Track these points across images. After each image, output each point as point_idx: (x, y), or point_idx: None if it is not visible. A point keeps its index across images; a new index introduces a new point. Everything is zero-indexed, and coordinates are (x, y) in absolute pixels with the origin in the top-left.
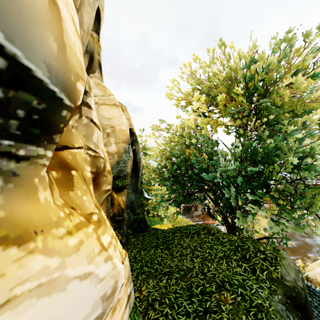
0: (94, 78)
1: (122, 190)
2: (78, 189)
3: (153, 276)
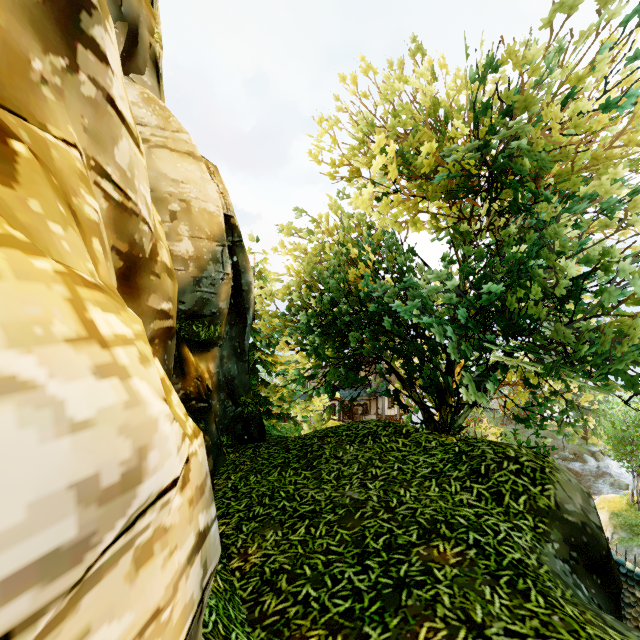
0: (140, 86)
1: (207, 349)
2: (31, 196)
3: (275, 523)
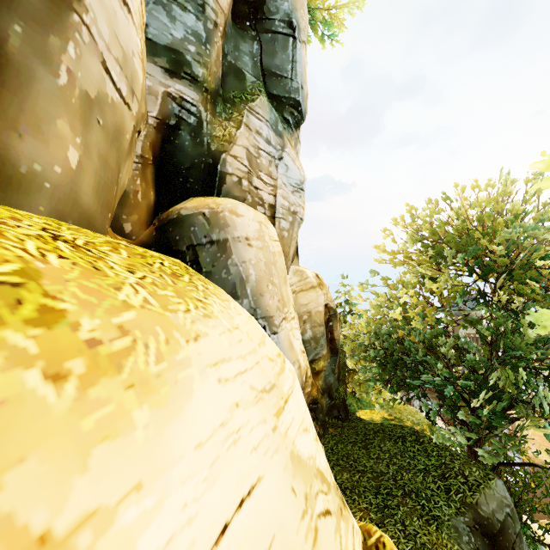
0: (292, 267)
1: (319, 373)
2: None
3: (347, 470)
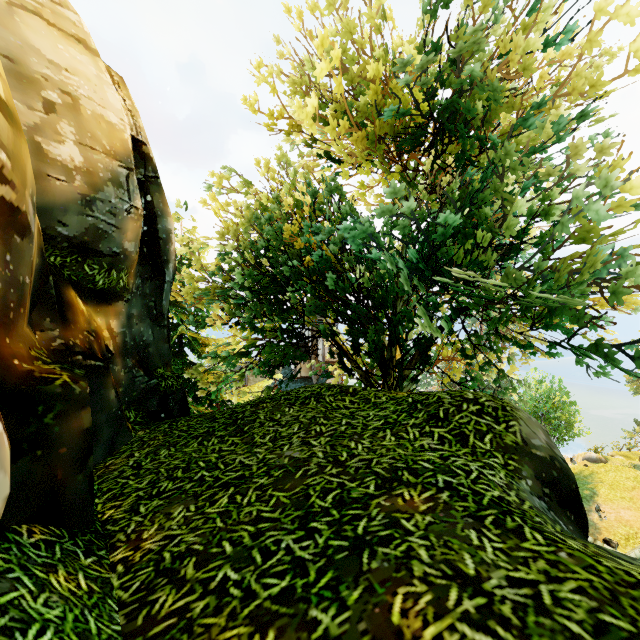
0: None
1: (108, 302)
2: None
3: (187, 497)
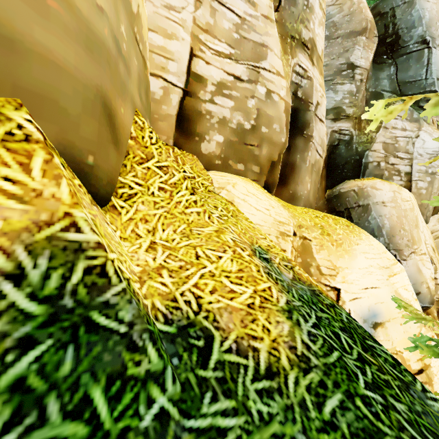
0: (437, 215)
1: None
2: None
3: None
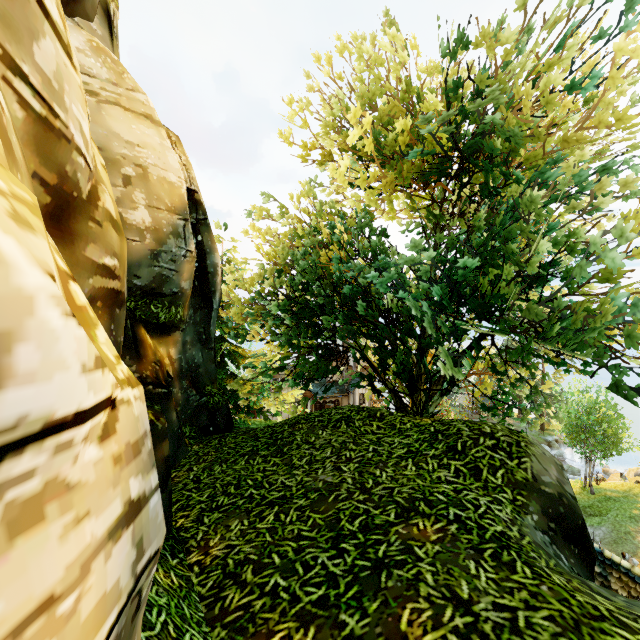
0: (88, 33)
1: (168, 333)
2: None
3: (241, 512)
